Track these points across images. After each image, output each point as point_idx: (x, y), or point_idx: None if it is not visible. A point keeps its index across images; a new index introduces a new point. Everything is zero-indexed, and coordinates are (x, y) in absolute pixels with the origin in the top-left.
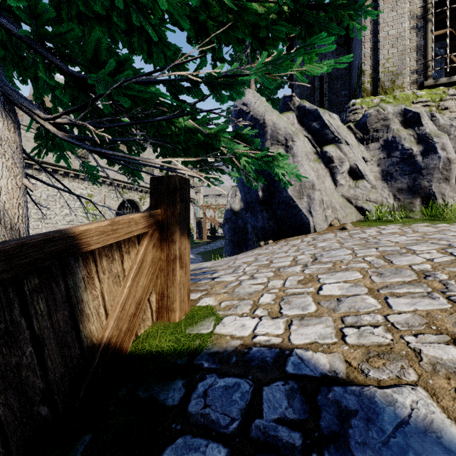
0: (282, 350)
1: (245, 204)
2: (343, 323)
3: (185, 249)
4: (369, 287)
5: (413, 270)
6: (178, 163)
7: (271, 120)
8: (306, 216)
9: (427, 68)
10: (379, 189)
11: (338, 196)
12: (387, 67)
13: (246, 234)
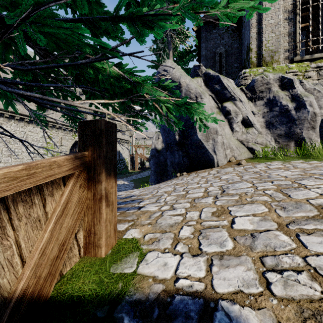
0: (206, 301)
1: (165, 145)
2: (263, 265)
3: (112, 187)
4: (277, 222)
5: (312, 204)
6: (99, 105)
7: (185, 82)
8: (211, 154)
9: (295, 48)
10: (264, 134)
11: (234, 139)
12: (268, 46)
13: (166, 166)
